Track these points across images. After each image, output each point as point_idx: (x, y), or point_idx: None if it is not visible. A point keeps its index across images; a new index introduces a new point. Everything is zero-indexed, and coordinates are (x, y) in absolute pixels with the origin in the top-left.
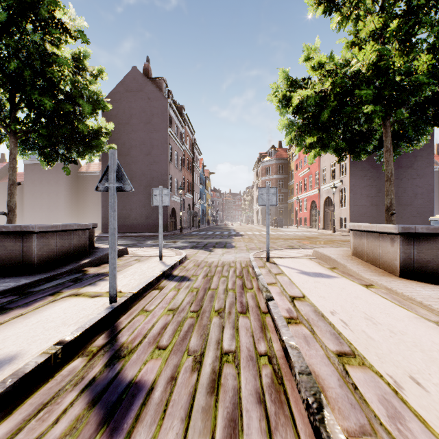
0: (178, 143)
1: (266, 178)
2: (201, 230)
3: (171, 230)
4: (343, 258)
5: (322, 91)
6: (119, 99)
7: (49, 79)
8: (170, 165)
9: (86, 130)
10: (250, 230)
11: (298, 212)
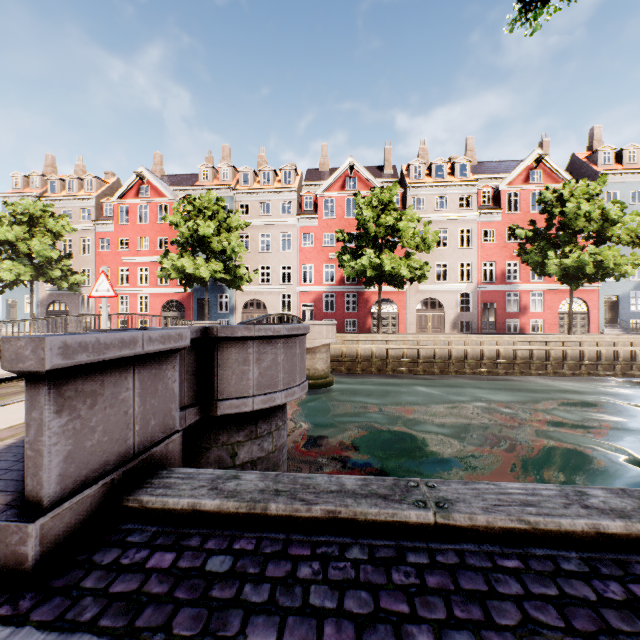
0: None
1: None
2: None
3: None
4: None
5: None
6: None
7: None
8: None
9: None
10: None
11: None
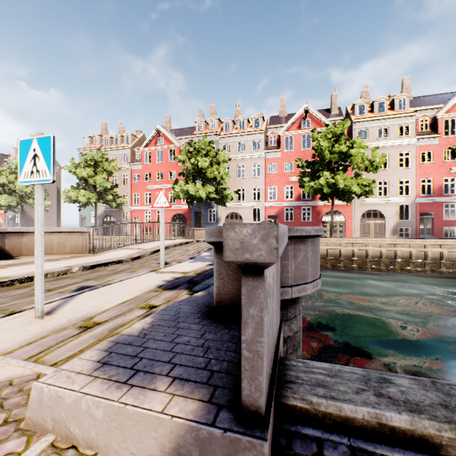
0: None
1: None
2: None
3: None
4: None
5: None
6: None
7: None
8: None
9: None
10: None
11: None
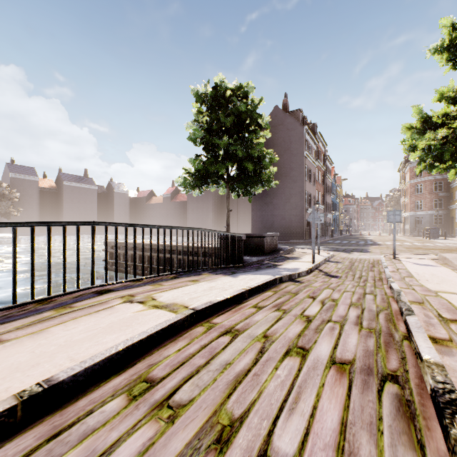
0: (312, 161)
1: (415, 181)
2: (335, 240)
3: (306, 239)
4: (455, 258)
5: (445, 136)
6: None
7: (251, 155)
8: (306, 183)
9: (265, 177)
10: (390, 241)
11: None
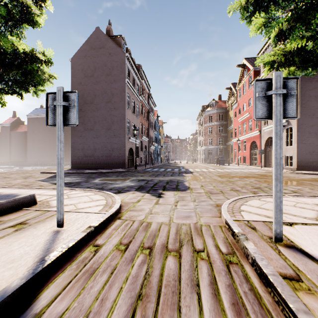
0: (135, 93)
1: (208, 125)
2: (154, 167)
3: (128, 167)
4: None
5: None
6: (85, 55)
7: None
8: (128, 111)
9: (7, 46)
10: (197, 167)
11: (237, 152)
